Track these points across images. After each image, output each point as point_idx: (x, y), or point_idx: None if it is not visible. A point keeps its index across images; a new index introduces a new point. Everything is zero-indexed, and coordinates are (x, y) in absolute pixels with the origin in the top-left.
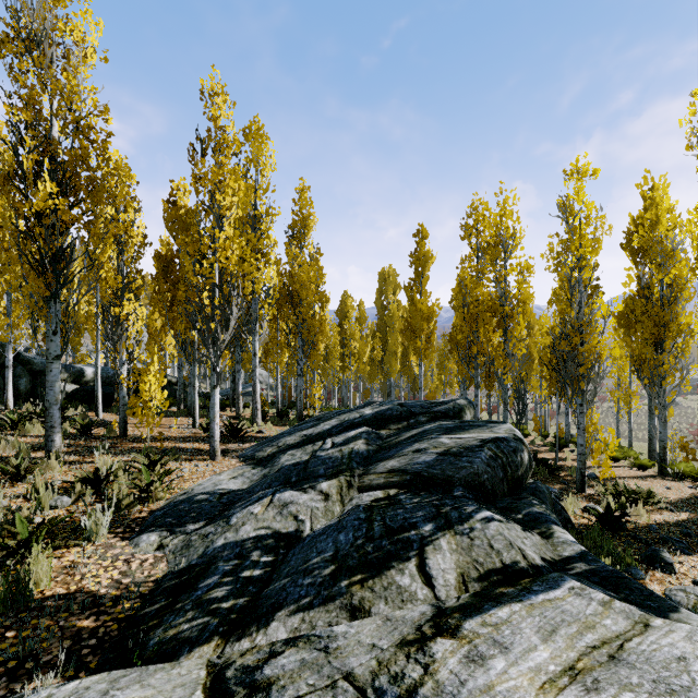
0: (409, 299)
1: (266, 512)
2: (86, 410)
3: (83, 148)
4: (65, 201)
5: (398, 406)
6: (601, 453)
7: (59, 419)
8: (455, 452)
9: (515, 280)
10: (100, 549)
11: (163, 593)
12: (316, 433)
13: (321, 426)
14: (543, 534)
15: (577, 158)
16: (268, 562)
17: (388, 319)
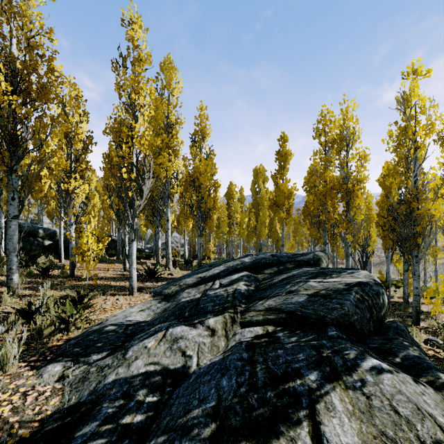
0: (275, 184)
1: (158, 346)
2: (55, 258)
3: (33, 60)
4: (18, 98)
5: (270, 256)
6: None
7: (16, 263)
8: (324, 294)
9: (355, 165)
10: (2, 381)
11: (39, 441)
12: (208, 276)
13: (212, 271)
14: (433, 385)
15: (412, 62)
16: (152, 403)
17: (260, 199)
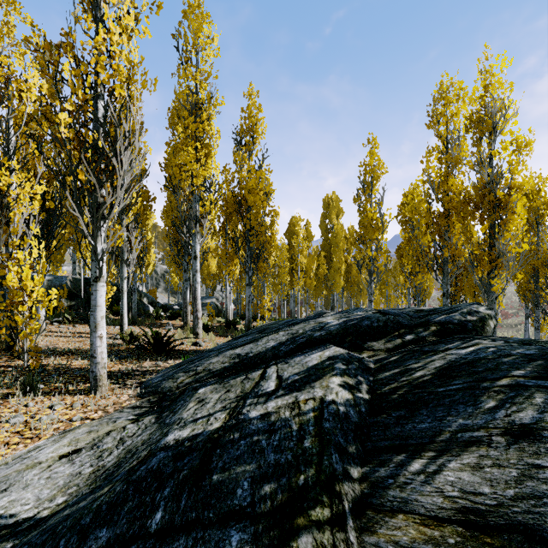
0: (359, 209)
1: None
2: None
3: None
4: None
5: (377, 313)
6: None
7: None
8: None
9: (507, 161)
10: None
11: None
12: (255, 353)
13: (262, 342)
14: None
15: None
16: None
17: (333, 238)
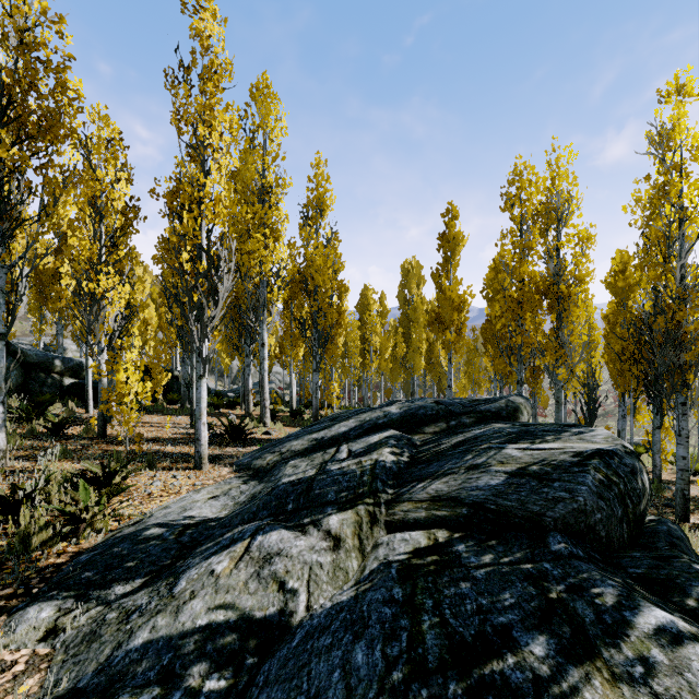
0: (437, 286)
1: (235, 571)
2: (79, 406)
3: (29, 68)
4: (2, 131)
5: (433, 403)
6: (670, 463)
7: (2, 415)
8: (537, 471)
9: (571, 254)
10: None
11: None
12: (329, 437)
13: (335, 428)
14: None
15: (676, 75)
16: (217, 695)
17: (412, 312)
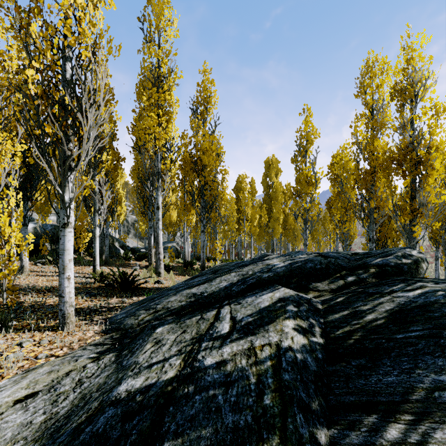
0: (296, 168)
1: None
2: None
3: None
4: None
5: (319, 256)
6: None
7: None
8: None
9: (427, 124)
10: None
11: None
12: (209, 292)
13: (216, 282)
14: None
15: None
16: None
17: (273, 193)
